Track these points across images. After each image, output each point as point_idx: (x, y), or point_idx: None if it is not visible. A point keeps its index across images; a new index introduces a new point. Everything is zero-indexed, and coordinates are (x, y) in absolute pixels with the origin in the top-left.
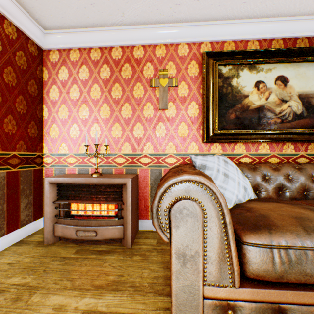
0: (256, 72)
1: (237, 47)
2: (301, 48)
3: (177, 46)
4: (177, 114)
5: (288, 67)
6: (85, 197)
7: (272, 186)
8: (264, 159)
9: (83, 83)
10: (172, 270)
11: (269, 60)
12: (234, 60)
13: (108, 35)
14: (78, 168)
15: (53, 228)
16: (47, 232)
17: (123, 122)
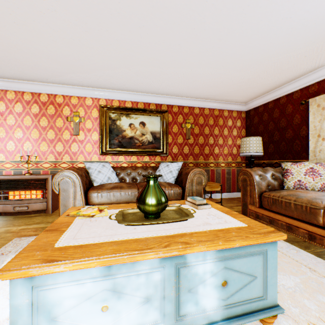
0: (130, 119)
1: (120, 104)
2: (150, 109)
3: (85, 98)
4: (85, 138)
5: (146, 117)
6: (20, 187)
7: (130, 177)
8: (134, 164)
9: (18, 114)
10: (60, 204)
11: (136, 113)
12: (118, 111)
13: (38, 86)
14: (14, 171)
15: None
16: None
17: (49, 142)
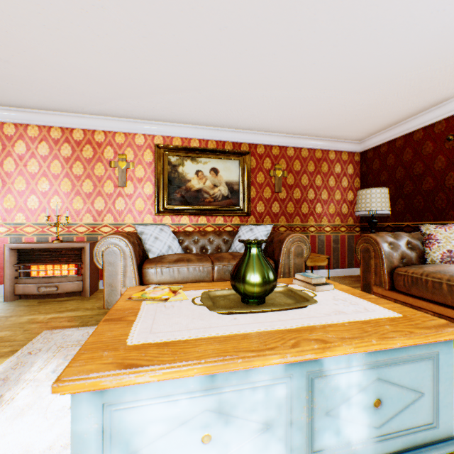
0: (197, 164)
1: (183, 143)
2: (226, 150)
3: (135, 136)
4: (135, 191)
5: (219, 162)
6: (47, 260)
7: (198, 246)
8: (203, 228)
9: (43, 158)
10: (104, 283)
11: (205, 156)
12: (180, 152)
13: (70, 119)
14: (37, 237)
15: (14, 288)
16: (8, 291)
17: (85, 196)
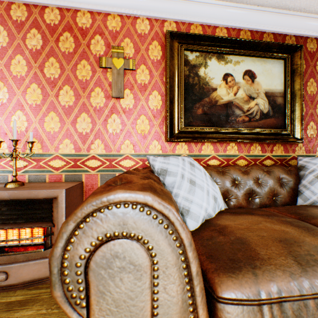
0: (225, 64)
1: (205, 33)
2: (268, 42)
3: (136, 20)
4: (136, 104)
5: (256, 62)
6: None
7: (242, 192)
8: (233, 161)
9: None
10: None
11: (237, 51)
12: (202, 46)
13: None
14: None
15: None
16: None
17: (62, 112)
